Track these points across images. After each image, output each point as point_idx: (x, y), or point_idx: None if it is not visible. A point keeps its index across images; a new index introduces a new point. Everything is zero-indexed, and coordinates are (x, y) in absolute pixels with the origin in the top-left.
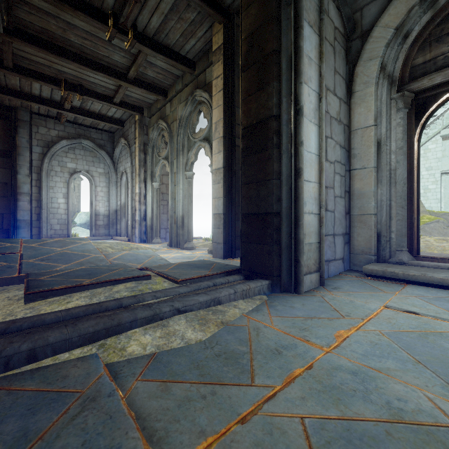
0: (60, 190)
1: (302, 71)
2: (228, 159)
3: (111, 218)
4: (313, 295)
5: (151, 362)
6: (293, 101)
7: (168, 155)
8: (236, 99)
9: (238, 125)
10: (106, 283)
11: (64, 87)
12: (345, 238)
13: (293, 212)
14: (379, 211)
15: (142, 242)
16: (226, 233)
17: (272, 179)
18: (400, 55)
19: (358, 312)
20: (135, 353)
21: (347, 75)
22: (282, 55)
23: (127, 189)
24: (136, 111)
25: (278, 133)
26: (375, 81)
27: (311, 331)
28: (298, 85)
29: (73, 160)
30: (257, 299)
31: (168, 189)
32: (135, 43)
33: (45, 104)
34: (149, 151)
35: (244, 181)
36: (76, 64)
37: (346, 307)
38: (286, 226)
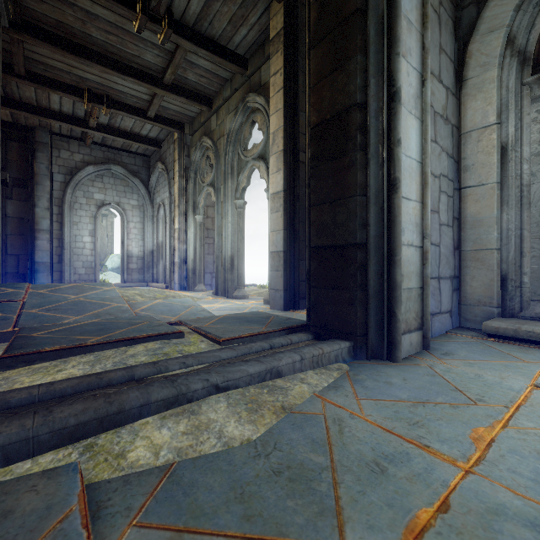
0: (86, 226)
1: (399, 37)
2: (289, 180)
3: (146, 260)
4: (416, 364)
5: (164, 483)
6: (386, 81)
7: (214, 180)
8: (300, 101)
9: (303, 135)
10: (119, 343)
11: (87, 98)
12: (453, 282)
13: (386, 243)
14: (505, 244)
15: (183, 289)
16: (287, 277)
17: (355, 196)
18: (538, 20)
19: (496, 394)
20: (140, 464)
21: (456, 56)
22: (369, 15)
23: (165, 225)
24: (175, 127)
25: (364, 129)
26: (499, 61)
27: (428, 428)
28: (393, 58)
29: (101, 190)
30: (334, 370)
31: (214, 223)
32: (171, 34)
33: (67, 122)
34: (191, 176)
35: (313, 201)
36: (100, 66)
37: (474, 385)
38: (375, 264)
